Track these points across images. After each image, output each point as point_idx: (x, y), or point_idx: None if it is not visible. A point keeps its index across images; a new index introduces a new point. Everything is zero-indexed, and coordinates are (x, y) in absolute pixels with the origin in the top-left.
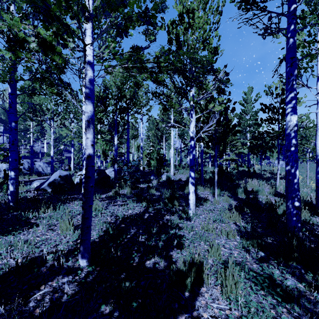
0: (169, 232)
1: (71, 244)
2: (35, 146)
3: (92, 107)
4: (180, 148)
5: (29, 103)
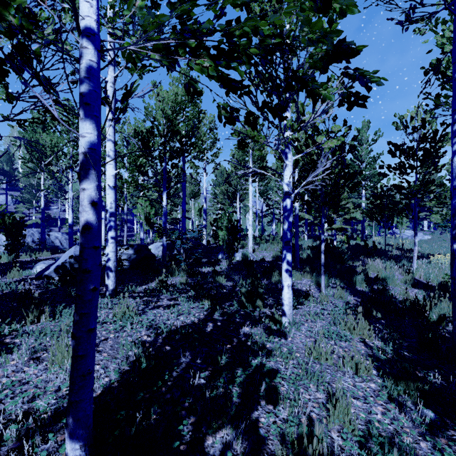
0: (250, 363)
1: (63, 394)
2: (53, 209)
3: (94, 125)
4: (262, 212)
5: (20, 138)
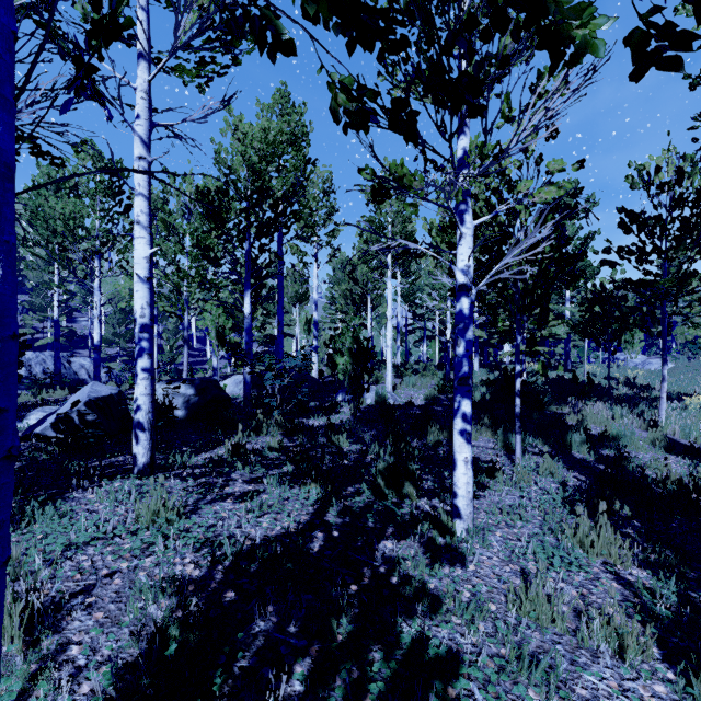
0: (398, 637)
1: None
2: (81, 322)
3: None
4: (406, 326)
5: None
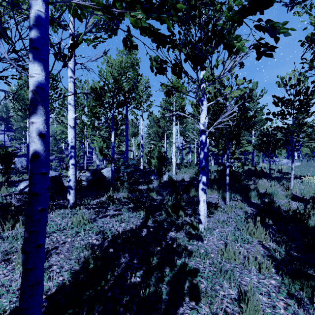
0: (175, 263)
1: None
2: None
3: (42, 67)
4: (182, 146)
5: (4, 91)
